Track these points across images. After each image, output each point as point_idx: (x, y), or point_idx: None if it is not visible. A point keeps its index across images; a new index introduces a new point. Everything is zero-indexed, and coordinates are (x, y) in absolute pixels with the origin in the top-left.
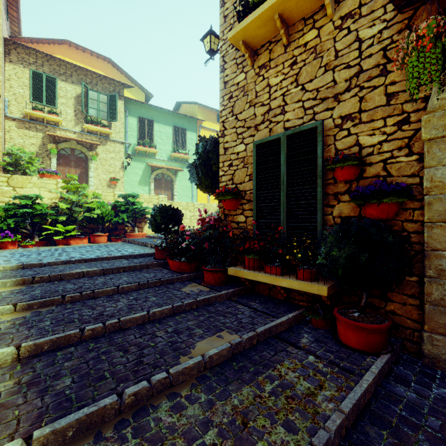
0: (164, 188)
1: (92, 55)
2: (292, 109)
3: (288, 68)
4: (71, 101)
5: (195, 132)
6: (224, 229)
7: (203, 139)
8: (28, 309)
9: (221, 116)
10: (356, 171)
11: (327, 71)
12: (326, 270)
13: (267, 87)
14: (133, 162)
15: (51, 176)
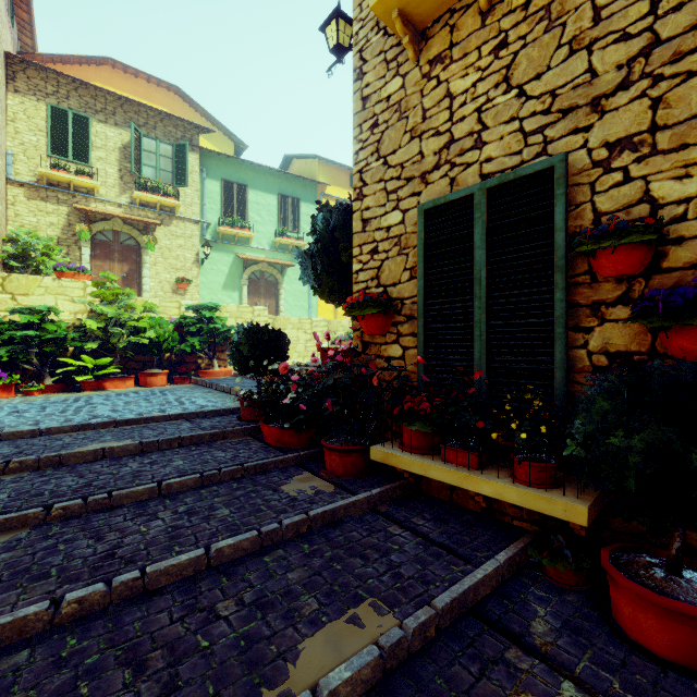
0: (263, 294)
1: (149, 82)
2: (497, 136)
3: (490, 57)
4: (114, 154)
5: (314, 203)
6: (362, 371)
7: (325, 206)
8: None
9: (358, 161)
10: (645, 257)
11: (574, 52)
12: (586, 470)
13: (445, 98)
14: (214, 252)
15: (76, 276)
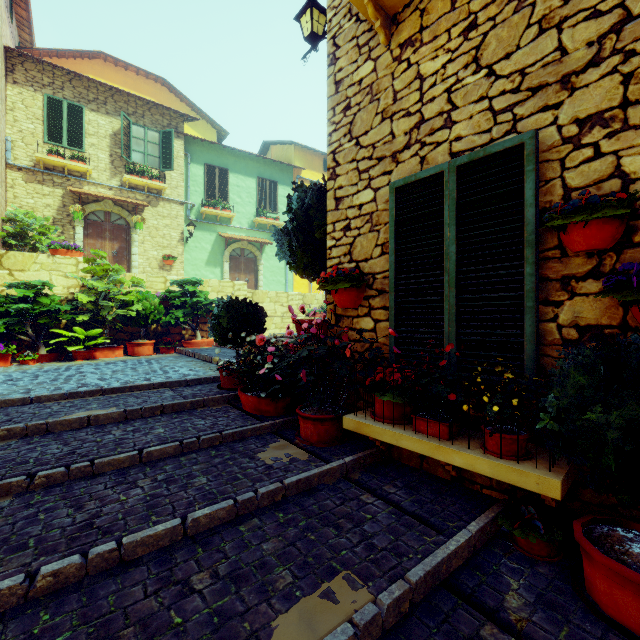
0: (243, 270)
1: (138, 74)
2: (467, 115)
3: (459, 38)
4: (105, 141)
5: (290, 186)
6: (335, 343)
7: (300, 187)
8: None
9: (331, 143)
10: (617, 231)
11: (544, 31)
12: (560, 444)
13: (415, 80)
14: (198, 231)
15: (69, 253)
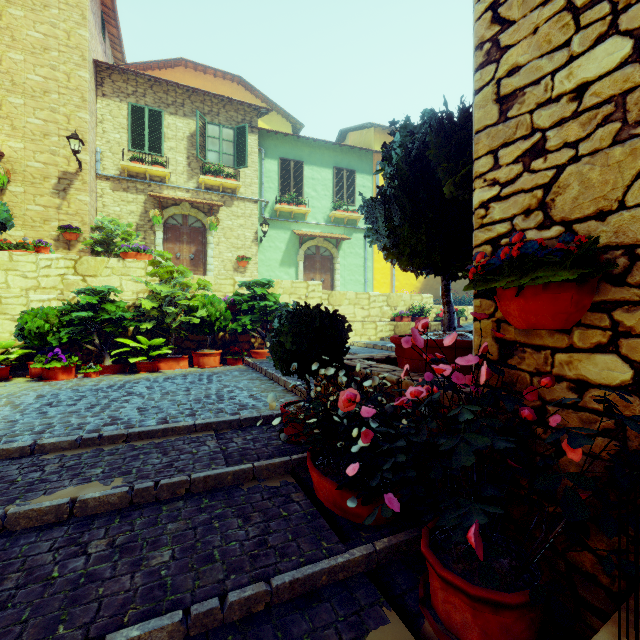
0: (319, 270)
1: (216, 76)
2: None
3: None
4: (183, 143)
5: (370, 173)
6: (519, 413)
7: (403, 127)
8: None
9: None
10: None
11: None
12: None
13: None
14: (272, 230)
15: (138, 256)
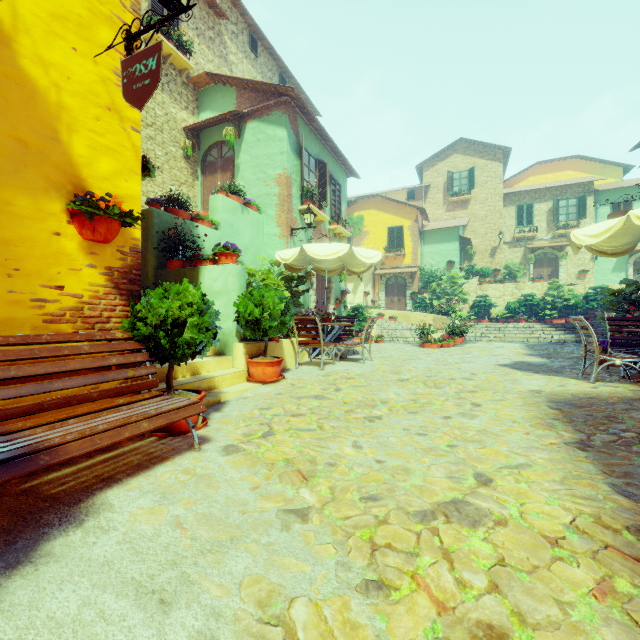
0: None
1: (559, 160)
2: None
3: None
4: (544, 216)
5: None
6: None
7: None
8: (559, 330)
9: None
10: None
11: None
12: None
13: None
14: None
15: (539, 281)
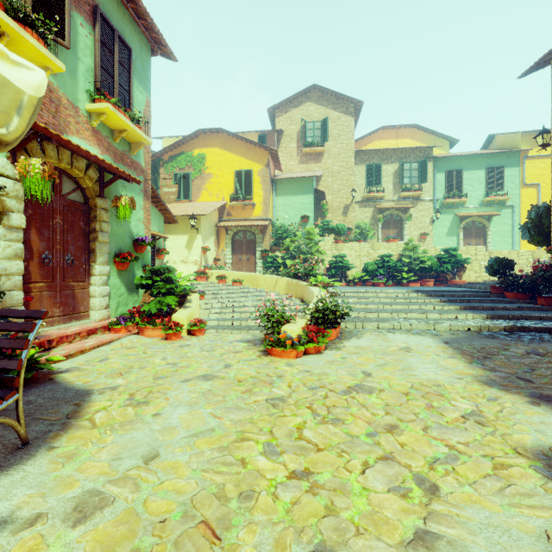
0: (474, 236)
1: (400, 128)
2: None
3: None
4: (390, 177)
5: (517, 166)
6: None
7: (535, 206)
8: (444, 302)
9: None
10: None
11: None
12: None
13: None
14: (440, 215)
15: (394, 240)
